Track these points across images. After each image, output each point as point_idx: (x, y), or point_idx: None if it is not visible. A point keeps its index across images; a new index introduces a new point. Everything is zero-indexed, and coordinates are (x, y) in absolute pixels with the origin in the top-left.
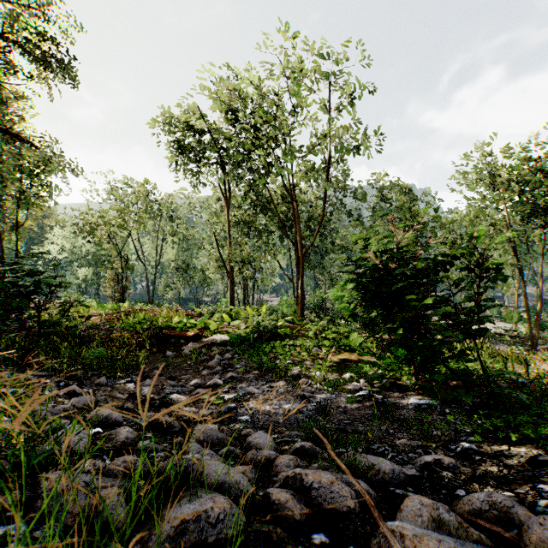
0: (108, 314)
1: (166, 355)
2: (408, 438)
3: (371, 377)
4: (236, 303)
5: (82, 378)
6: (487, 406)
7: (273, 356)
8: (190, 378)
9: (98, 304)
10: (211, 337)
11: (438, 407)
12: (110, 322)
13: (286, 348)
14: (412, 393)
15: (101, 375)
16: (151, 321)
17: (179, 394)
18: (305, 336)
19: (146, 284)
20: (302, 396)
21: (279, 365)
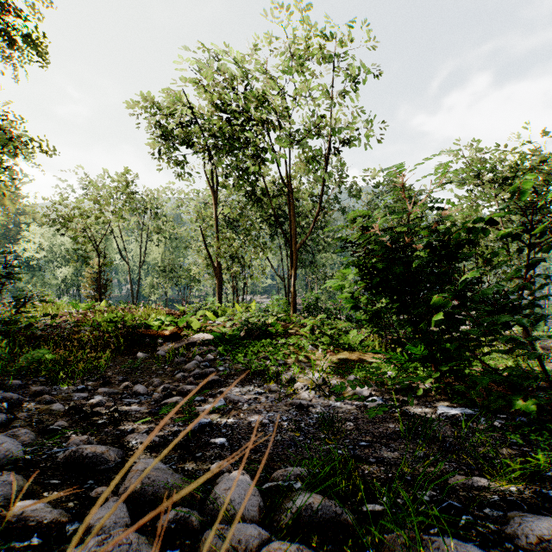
0: (80, 314)
1: (136, 357)
2: (463, 473)
3: (392, 379)
4: (225, 302)
5: (16, 386)
6: (551, 417)
7: (263, 357)
8: (161, 383)
9: (70, 303)
10: (193, 336)
11: (483, 418)
12: (79, 321)
13: (277, 347)
14: (434, 399)
15: (47, 382)
16: (124, 319)
17: (141, 405)
18: (298, 335)
19: (130, 284)
20: (299, 405)
21: (269, 366)
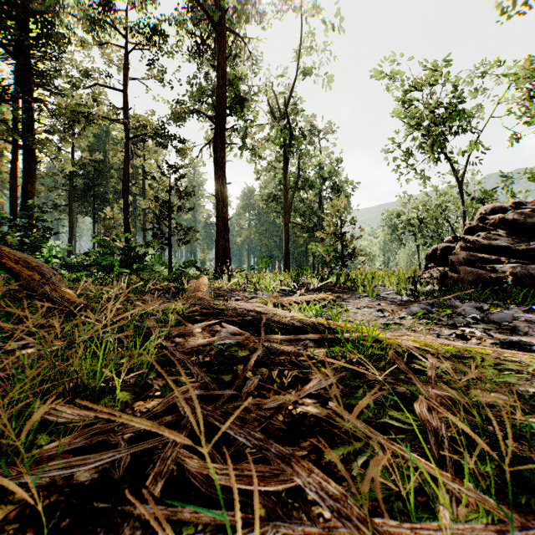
0: None
1: None
2: None
3: None
4: None
5: None
6: None
7: None
8: None
9: None
10: None
11: None
12: None
13: None
14: None
15: None
16: None
17: None
18: None
19: None
20: None
21: None
